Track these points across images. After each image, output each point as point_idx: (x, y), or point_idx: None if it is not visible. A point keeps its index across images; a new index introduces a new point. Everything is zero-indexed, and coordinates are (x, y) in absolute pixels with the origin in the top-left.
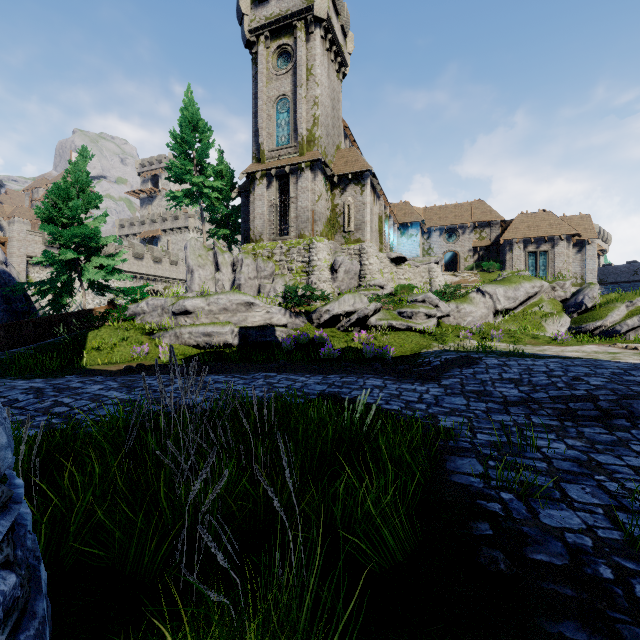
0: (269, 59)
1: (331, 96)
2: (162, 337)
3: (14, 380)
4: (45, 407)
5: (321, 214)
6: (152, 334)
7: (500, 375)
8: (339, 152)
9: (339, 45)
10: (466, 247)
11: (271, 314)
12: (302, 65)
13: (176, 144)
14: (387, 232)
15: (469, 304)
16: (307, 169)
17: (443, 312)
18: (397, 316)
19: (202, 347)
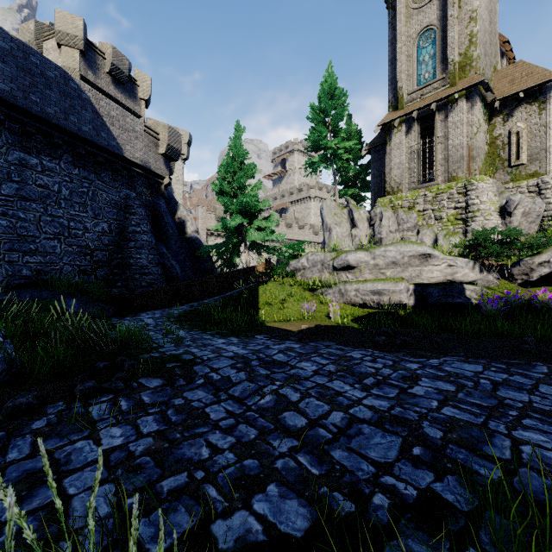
0: None
1: (488, 8)
2: (325, 294)
3: (213, 337)
4: (269, 407)
5: (479, 149)
6: (314, 290)
7: None
8: (497, 73)
9: None
10: None
11: (454, 268)
12: None
13: (313, 114)
14: None
15: None
16: (461, 99)
17: None
18: None
19: (369, 306)
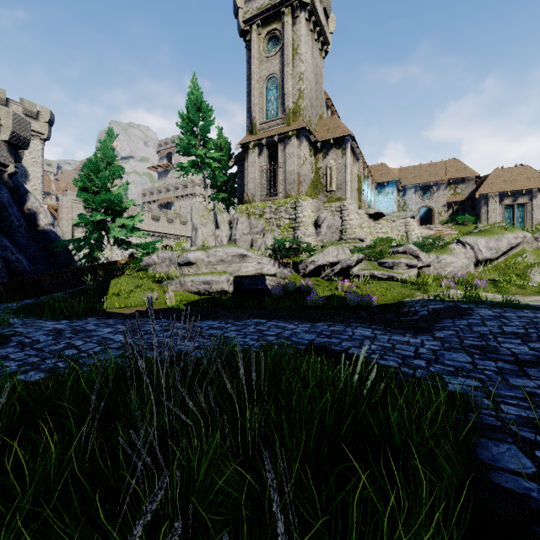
0: (260, 44)
1: (314, 72)
2: (169, 285)
3: (46, 321)
4: (58, 349)
5: (306, 176)
6: (161, 282)
7: (500, 328)
8: (322, 121)
9: (322, 26)
10: (440, 202)
11: (262, 265)
12: (289, 46)
13: (184, 123)
14: (365, 191)
15: (449, 255)
16: (293, 137)
17: (424, 262)
18: (378, 266)
19: (202, 294)
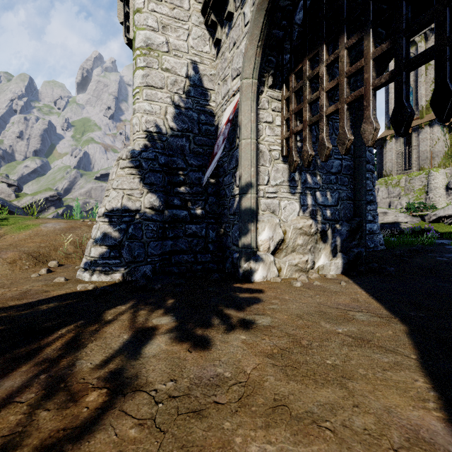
0: None
1: None
2: None
3: None
4: None
5: (438, 152)
6: None
7: None
8: None
9: None
10: None
11: (397, 217)
12: None
13: None
14: None
15: None
16: (426, 126)
17: None
18: None
19: None
